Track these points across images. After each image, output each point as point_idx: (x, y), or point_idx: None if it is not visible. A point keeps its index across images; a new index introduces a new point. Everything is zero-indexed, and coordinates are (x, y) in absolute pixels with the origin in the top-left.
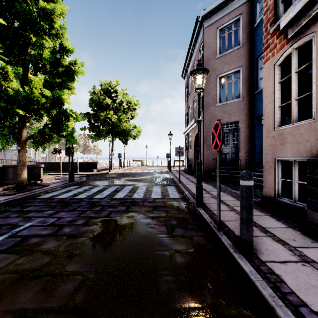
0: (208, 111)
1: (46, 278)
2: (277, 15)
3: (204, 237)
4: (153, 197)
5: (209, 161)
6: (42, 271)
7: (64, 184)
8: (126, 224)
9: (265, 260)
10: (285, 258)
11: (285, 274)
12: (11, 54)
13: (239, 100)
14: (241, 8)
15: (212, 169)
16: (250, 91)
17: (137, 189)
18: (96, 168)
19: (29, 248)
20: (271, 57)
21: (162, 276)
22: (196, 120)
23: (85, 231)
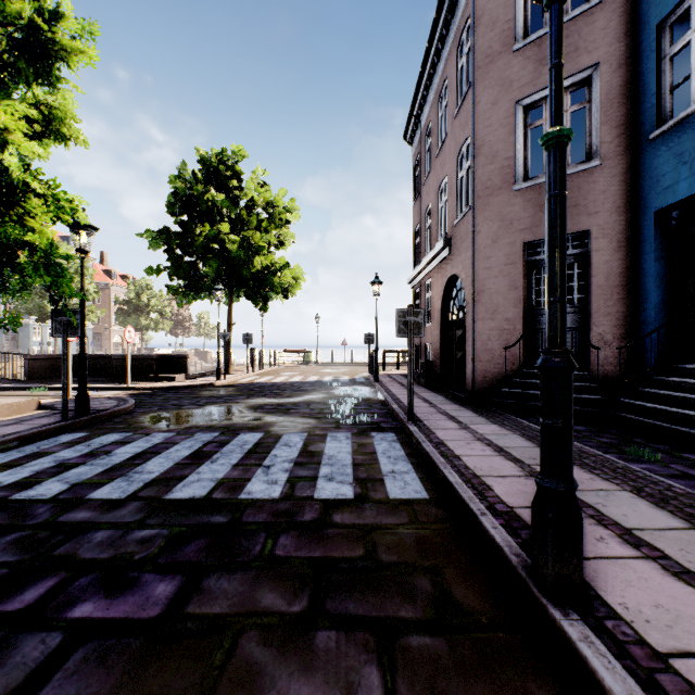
0: (489, 207)
1: None
2: None
3: None
4: (321, 495)
5: (492, 352)
6: None
7: (45, 425)
8: None
9: None
10: None
11: None
12: None
13: (591, 168)
14: None
15: (505, 376)
16: (629, 135)
17: (274, 445)
18: (183, 371)
19: None
20: None
21: None
22: (447, 242)
23: None
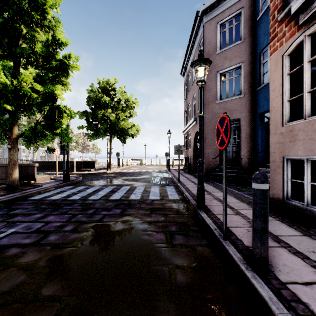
0: (208, 108)
1: (16, 305)
2: (286, 0)
3: (209, 247)
4: (151, 198)
5: (209, 160)
6: (12, 294)
7: (59, 184)
8: (120, 230)
9: (284, 280)
10: (309, 278)
11: (314, 301)
12: (0, 47)
13: (241, 97)
14: (243, 2)
15: (213, 168)
16: (252, 87)
17: (135, 189)
18: (93, 167)
19: (4, 262)
20: (278, 47)
21: (160, 303)
22: (195, 119)
23: (73, 239)
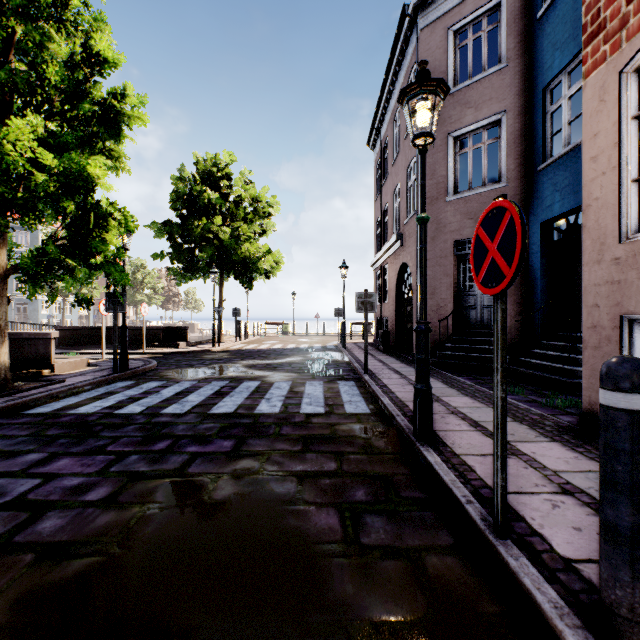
0: (428, 212)
1: None
2: None
3: (458, 557)
4: (304, 411)
5: (431, 324)
6: None
7: (104, 376)
8: (227, 501)
9: None
10: None
11: None
12: None
13: (500, 187)
14: None
15: (439, 341)
16: (526, 165)
17: (270, 388)
18: (184, 340)
19: None
20: (608, 54)
21: None
22: (399, 236)
23: (102, 529)
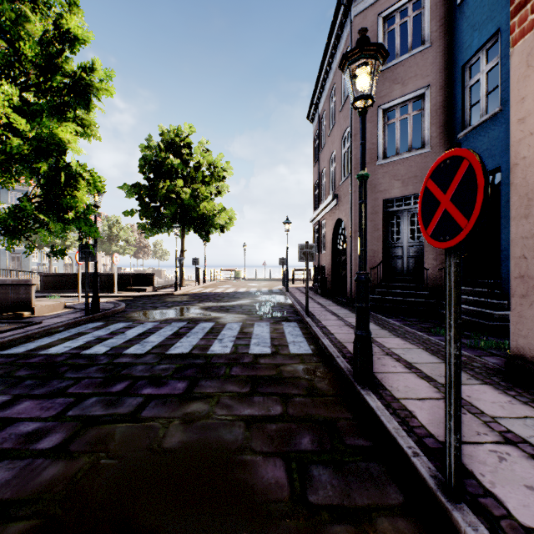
0: None
1: None
2: None
3: (410, 520)
4: (253, 352)
5: None
6: None
7: (77, 318)
8: (176, 449)
9: None
10: None
11: None
12: None
13: (424, 152)
14: None
15: (370, 287)
16: (447, 133)
17: (222, 329)
18: (151, 285)
19: None
20: None
21: None
22: (335, 196)
23: (47, 484)
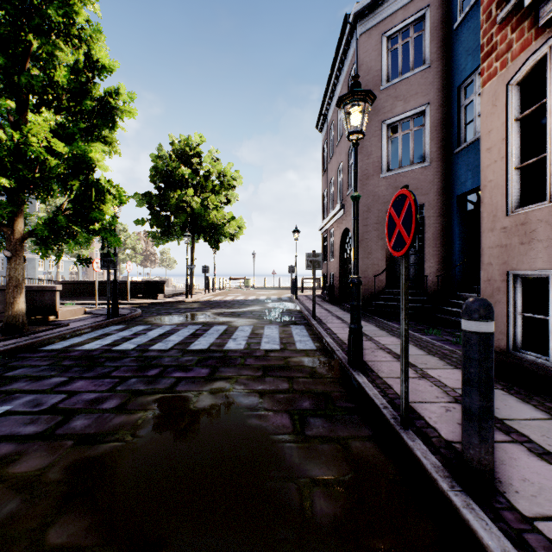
0: (366, 186)
1: None
2: None
3: (374, 442)
4: (264, 348)
5: (368, 279)
6: None
7: (99, 321)
8: (207, 408)
9: (529, 512)
10: None
11: None
12: None
13: (424, 166)
14: None
15: (374, 293)
16: (445, 148)
17: (235, 331)
18: (162, 292)
19: None
20: (499, 70)
21: None
22: (342, 206)
23: (118, 426)
